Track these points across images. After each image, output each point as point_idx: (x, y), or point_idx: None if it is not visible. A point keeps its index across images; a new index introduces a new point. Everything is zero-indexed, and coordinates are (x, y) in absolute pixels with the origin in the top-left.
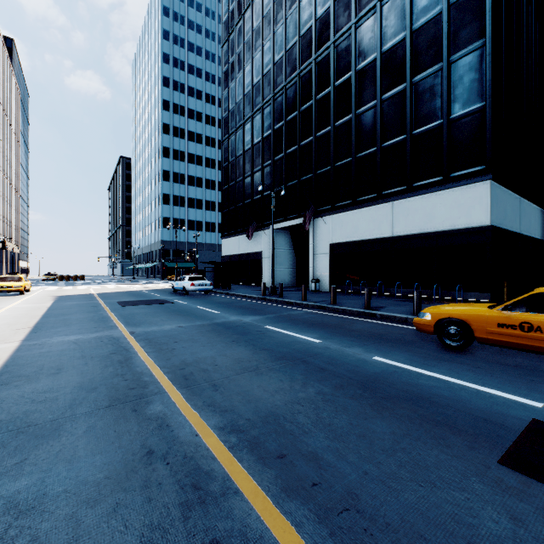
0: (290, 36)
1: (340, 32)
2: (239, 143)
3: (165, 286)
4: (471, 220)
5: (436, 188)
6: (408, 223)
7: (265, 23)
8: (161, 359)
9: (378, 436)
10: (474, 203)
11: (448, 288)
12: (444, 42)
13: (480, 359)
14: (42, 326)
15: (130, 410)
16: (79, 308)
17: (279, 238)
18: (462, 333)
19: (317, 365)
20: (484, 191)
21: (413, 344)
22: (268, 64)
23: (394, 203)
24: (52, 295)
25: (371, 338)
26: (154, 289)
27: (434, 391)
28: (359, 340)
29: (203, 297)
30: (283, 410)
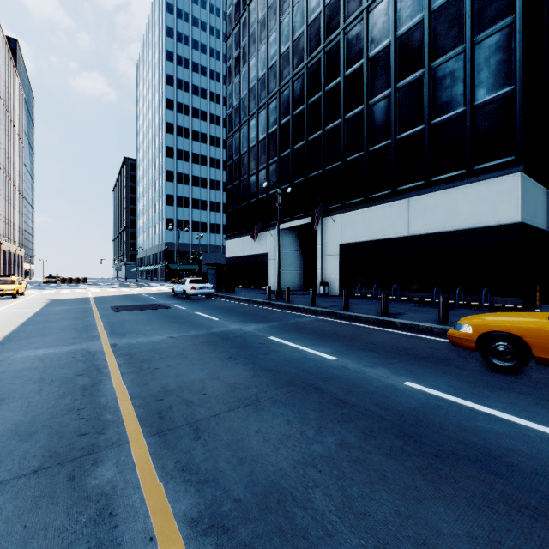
0: (297, 26)
1: (350, 18)
2: (243, 140)
3: (166, 289)
4: (498, 217)
5: (458, 182)
6: (426, 222)
7: (271, 13)
8: (136, 385)
9: (449, 545)
10: (502, 198)
11: (471, 292)
12: (467, 21)
13: (544, 387)
14: (14, 336)
15: (65, 477)
16: (67, 314)
17: (285, 239)
18: (515, 351)
19: (334, 395)
20: (513, 184)
21: (450, 363)
22: (273, 56)
23: (411, 200)
24: (45, 299)
25: (396, 354)
26: (154, 292)
27: (505, 443)
28: (382, 356)
29: (204, 302)
30: (291, 481)
